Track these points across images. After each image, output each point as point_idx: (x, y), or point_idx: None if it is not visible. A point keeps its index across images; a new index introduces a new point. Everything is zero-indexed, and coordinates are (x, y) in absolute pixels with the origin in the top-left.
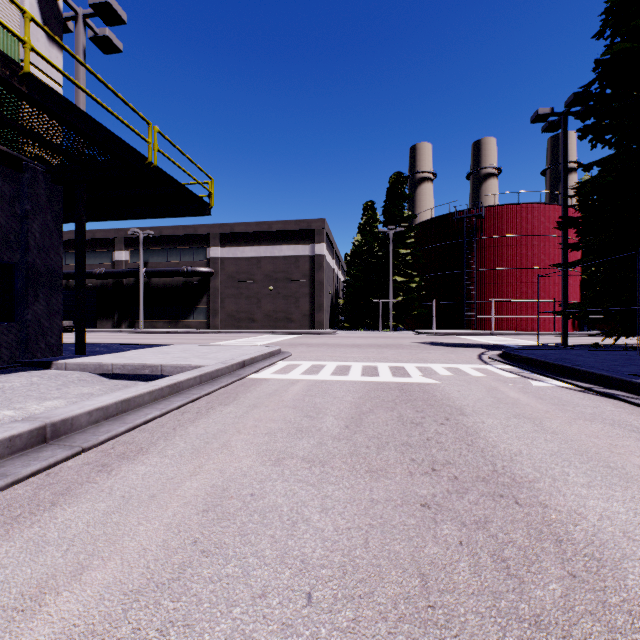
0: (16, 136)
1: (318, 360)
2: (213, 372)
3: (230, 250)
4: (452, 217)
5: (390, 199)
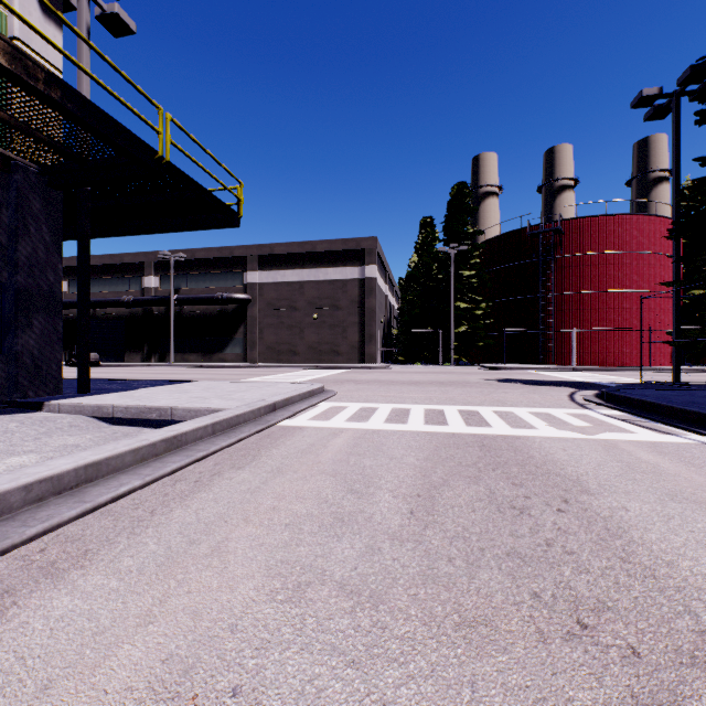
0: None
1: (368, 401)
2: (232, 418)
3: (269, 274)
4: (525, 233)
5: (451, 213)
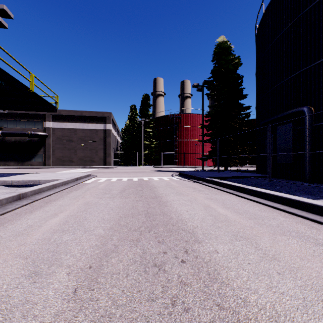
0: None
1: (109, 177)
2: (66, 181)
3: (58, 124)
4: (169, 116)
5: (143, 105)
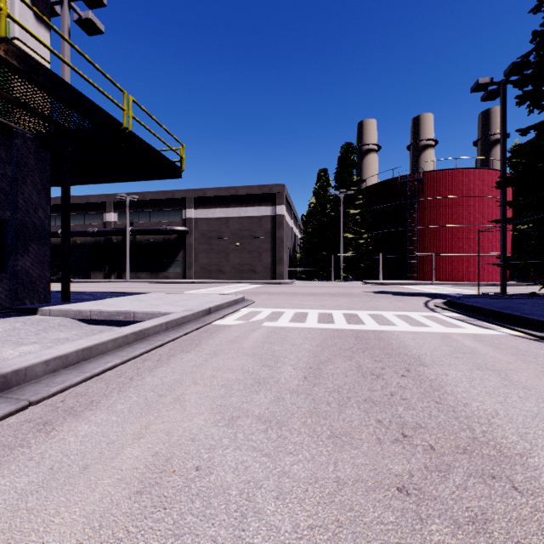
0: (4, 104)
1: (278, 307)
2: (179, 319)
3: (203, 211)
4: (396, 181)
5: (341, 166)
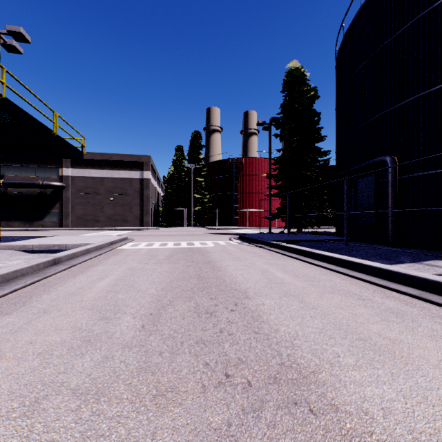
0: None
1: (150, 241)
2: (100, 245)
3: (79, 171)
4: (227, 161)
5: (192, 147)
